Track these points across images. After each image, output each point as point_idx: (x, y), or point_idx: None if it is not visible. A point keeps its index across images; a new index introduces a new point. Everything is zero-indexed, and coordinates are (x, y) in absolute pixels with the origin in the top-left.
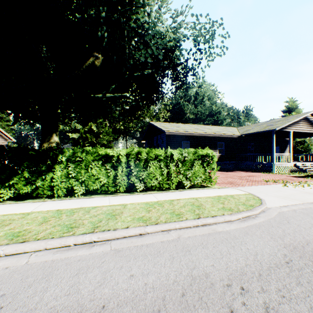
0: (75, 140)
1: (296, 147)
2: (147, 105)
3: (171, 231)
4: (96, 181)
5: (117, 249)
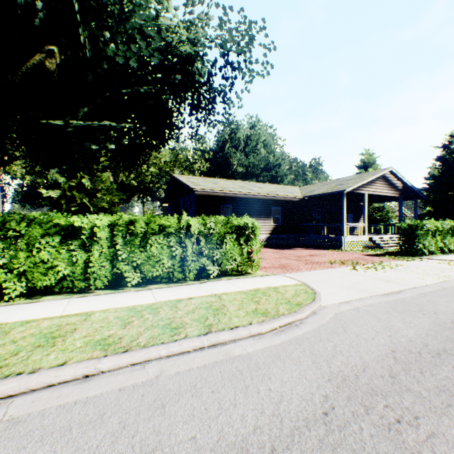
0: (53, 201)
1: (374, 215)
2: (156, 146)
3: (150, 363)
4: (49, 271)
5: (14, 419)
